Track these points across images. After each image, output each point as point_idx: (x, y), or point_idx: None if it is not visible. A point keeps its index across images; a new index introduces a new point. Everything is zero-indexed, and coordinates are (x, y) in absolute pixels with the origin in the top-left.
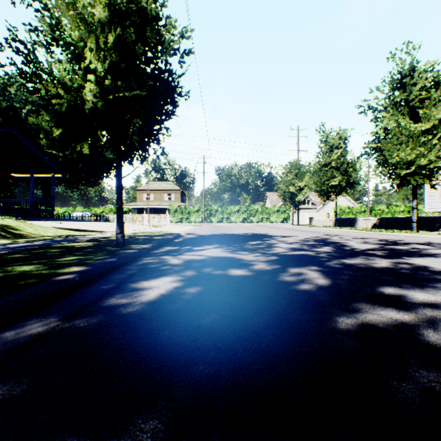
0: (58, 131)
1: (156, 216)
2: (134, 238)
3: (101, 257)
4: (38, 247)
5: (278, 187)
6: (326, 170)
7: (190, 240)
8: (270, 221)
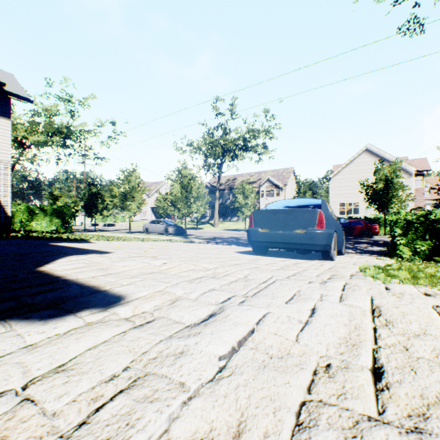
0: None
1: None
2: None
3: None
4: None
5: None
6: None
7: None
8: None
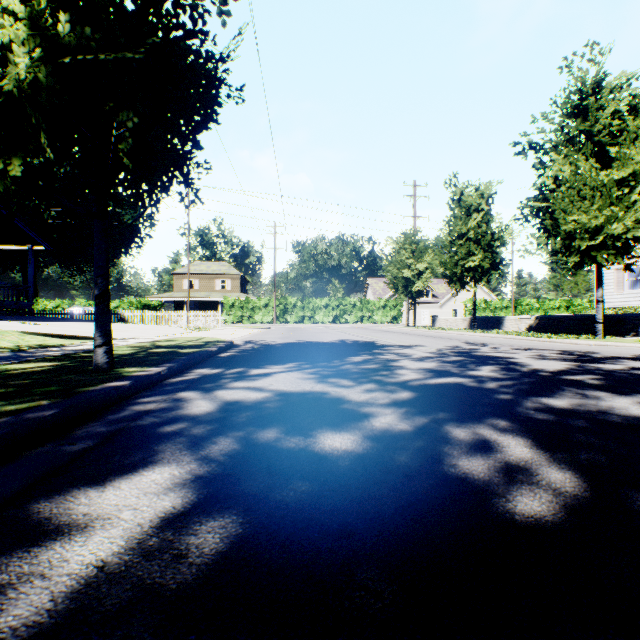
0: None
1: (201, 314)
2: (145, 351)
3: (25, 404)
4: None
5: (387, 271)
6: (461, 244)
7: (248, 353)
8: (373, 321)
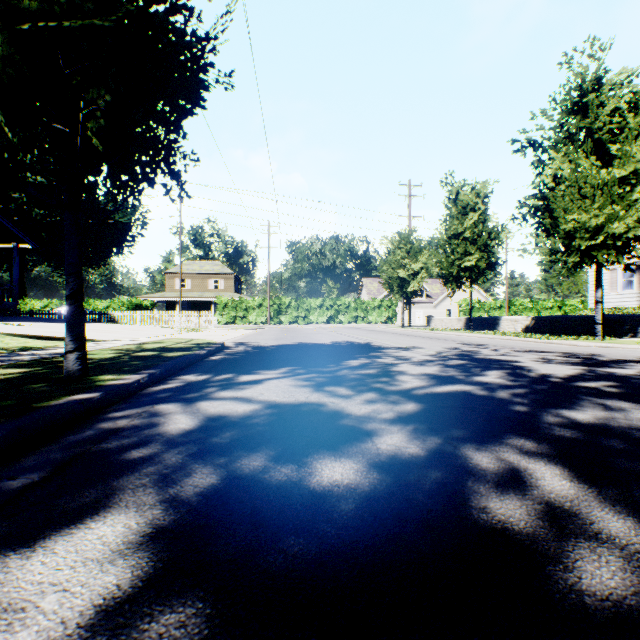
0: None
1: (193, 314)
2: (128, 355)
3: None
4: None
5: (382, 271)
6: (457, 244)
7: (239, 357)
8: (368, 321)
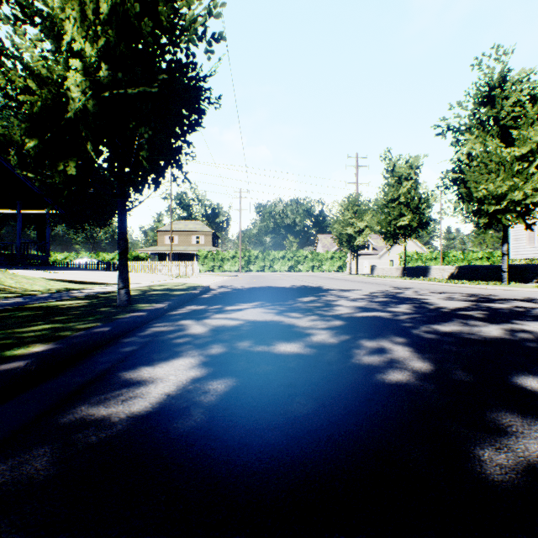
0: (33, 143)
1: (181, 264)
2: (146, 293)
3: (88, 325)
4: (5, 307)
5: (333, 228)
6: (394, 207)
7: (222, 295)
8: (322, 270)
